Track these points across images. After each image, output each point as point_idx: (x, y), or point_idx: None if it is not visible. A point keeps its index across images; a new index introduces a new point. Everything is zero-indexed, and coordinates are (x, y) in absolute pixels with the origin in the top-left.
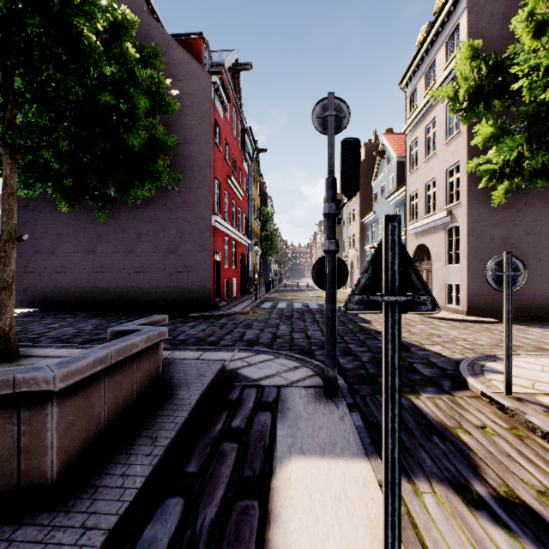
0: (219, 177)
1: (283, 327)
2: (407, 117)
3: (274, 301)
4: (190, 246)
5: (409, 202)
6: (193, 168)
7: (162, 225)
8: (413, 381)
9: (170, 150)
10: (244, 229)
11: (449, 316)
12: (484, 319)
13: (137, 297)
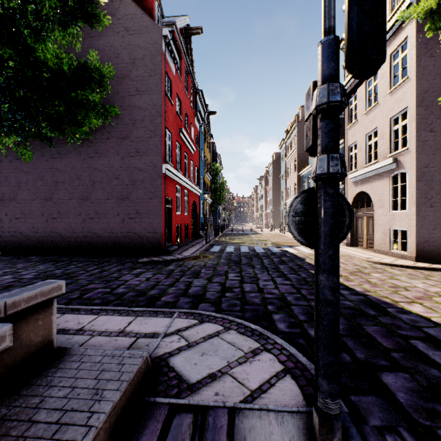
0: (170, 129)
1: (232, 275)
2: (345, 74)
3: (223, 245)
4: (141, 193)
5: (348, 153)
6: (145, 118)
7: (115, 173)
8: (436, 383)
9: (106, 81)
10: (196, 180)
11: (399, 262)
12: (438, 266)
13: (92, 242)
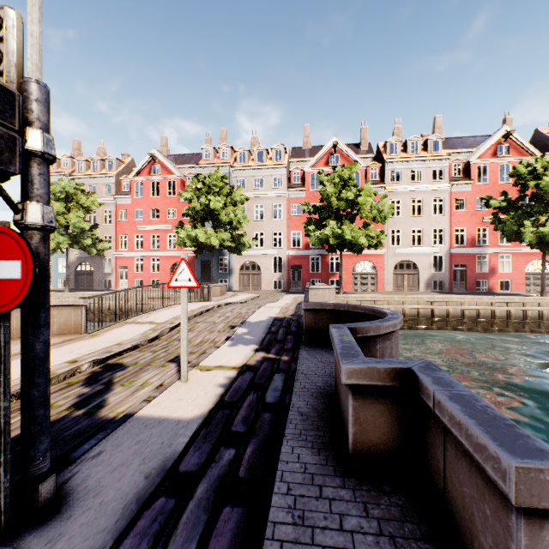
0: None
1: None
2: None
3: None
4: None
5: None
6: None
7: None
8: None
9: None
10: None
11: None
12: None
13: None
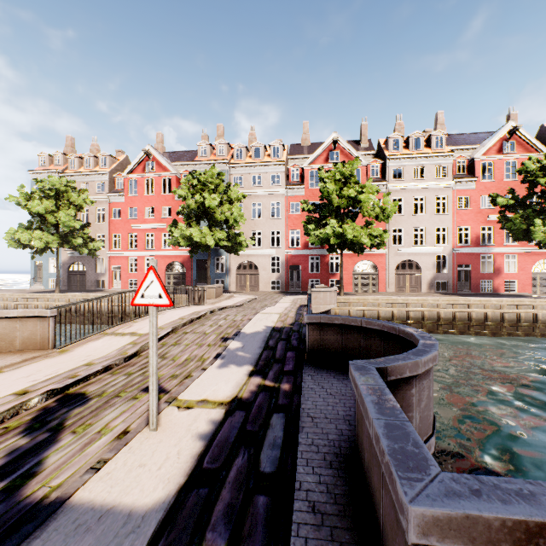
0: None
1: None
2: None
3: None
4: None
5: None
6: None
7: None
8: None
9: None
10: None
11: None
12: None
13: None
